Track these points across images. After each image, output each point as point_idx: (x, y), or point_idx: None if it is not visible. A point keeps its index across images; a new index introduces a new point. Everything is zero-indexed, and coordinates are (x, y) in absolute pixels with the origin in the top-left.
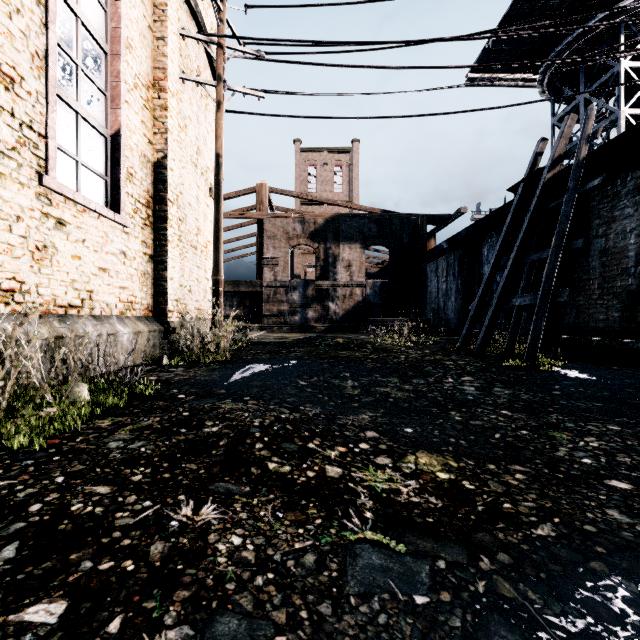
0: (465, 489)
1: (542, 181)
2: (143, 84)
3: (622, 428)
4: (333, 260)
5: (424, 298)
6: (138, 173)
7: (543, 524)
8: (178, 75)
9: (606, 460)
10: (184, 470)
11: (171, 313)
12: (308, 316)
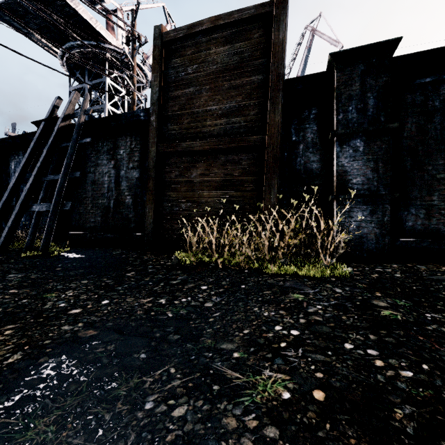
0: None
1: (57, 126)
2: None
3: (89, 281)
4: None
5: None
6: None
7: (15, 354)
8: None
9: (74, 300)
10: None
11: None
12: None
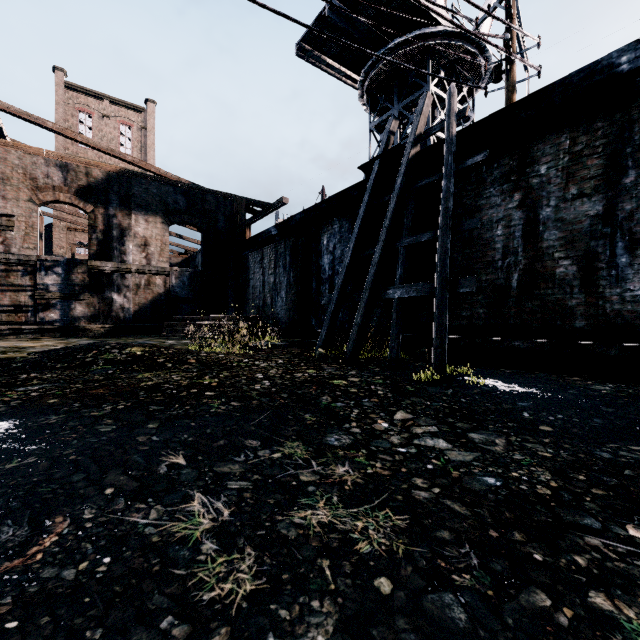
0: None
1: (407, 157)
2: None
3: None
4: (120, 234)
5: (245, 293)
6: None
7: None
8: None
9: None
10: None
11: None
12: (75, 312)
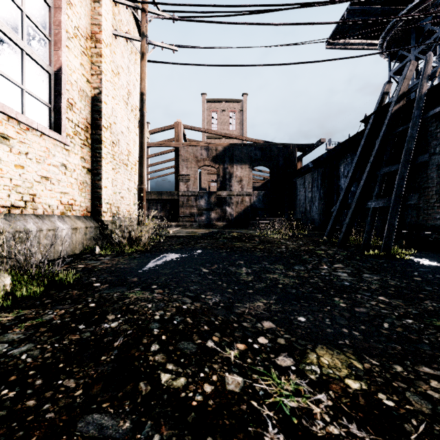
0: (385, 408)
1: (390, 112)
2: (82, 35)
3: None
4: (229, 176)
5: (295, 204)
6: (77, 104)
7: None
8: (111, 31)
9: None
10: (57, 391)
11: (105, 213)
12: (211, 217)
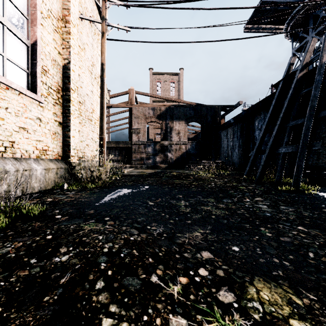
0: None
1: (296, 78)
2: (54, 16)
3: None
4: (170, 130)
5: (219, 150)
6: (50, 70)
7: None
8: (78, 15)
9: None
10: None
11: (73, 157)
12: (156, 160)
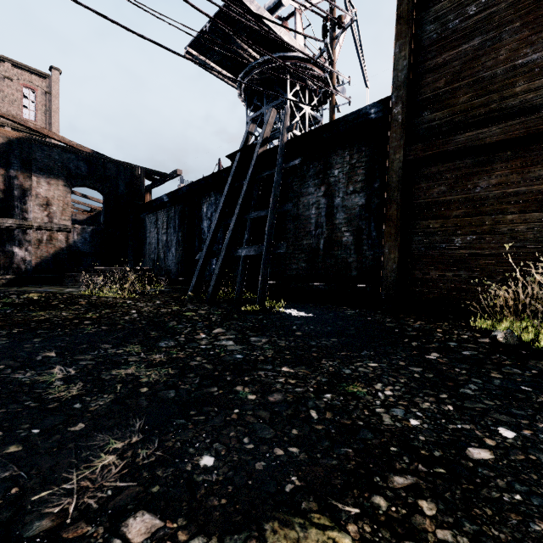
0: None
1: (256, 154)
2: None
3: (378, 363)
4: (21, 193)
5: (143, 248)
6: None
7: None
8: None
9: (421, 413)
10: None
11: None
12: None
